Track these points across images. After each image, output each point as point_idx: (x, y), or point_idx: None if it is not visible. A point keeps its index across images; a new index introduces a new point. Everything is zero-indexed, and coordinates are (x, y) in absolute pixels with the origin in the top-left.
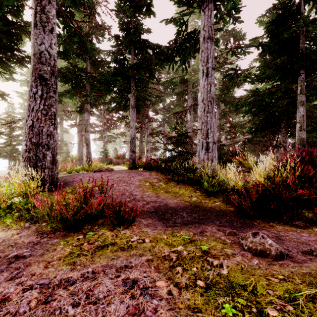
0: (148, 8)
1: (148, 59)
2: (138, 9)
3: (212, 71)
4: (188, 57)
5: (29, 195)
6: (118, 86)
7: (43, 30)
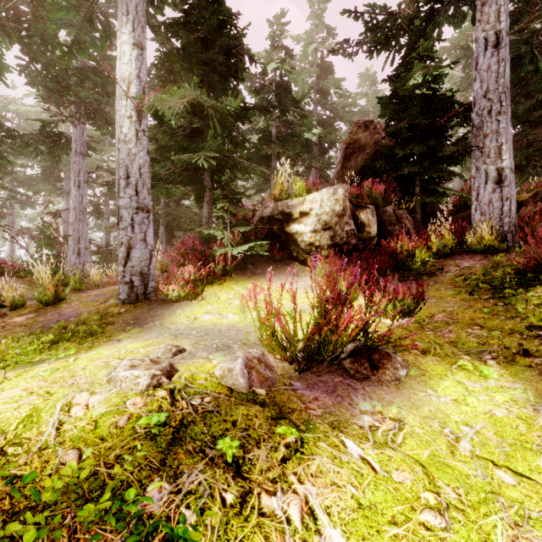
0: None
1: None
2: None
3: (85, 184)
4: (60, 152)
5: None
6: None
7: None
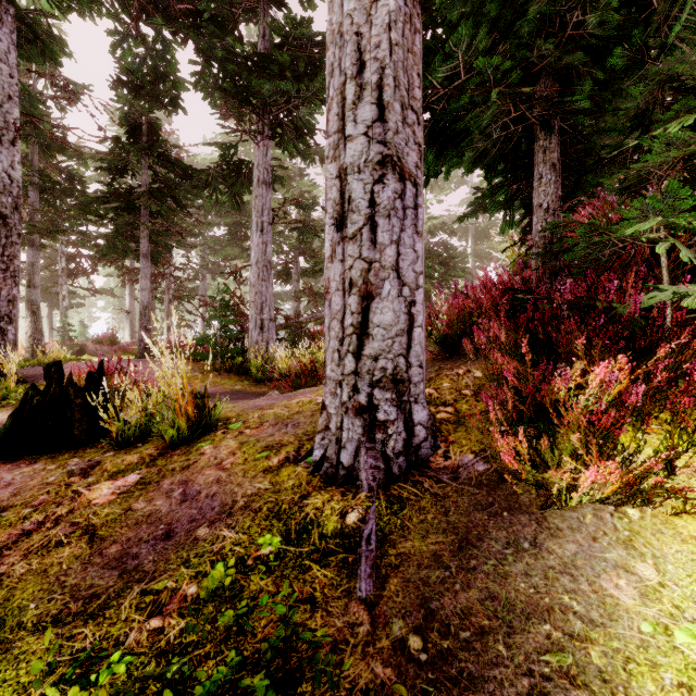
0: (175, 100)
1: (175, 182)
2: (157, 98)
3: (269, 226)
4: (241, 191)
5: (11, 382)
6: (119, 221)
7: (0, 141)
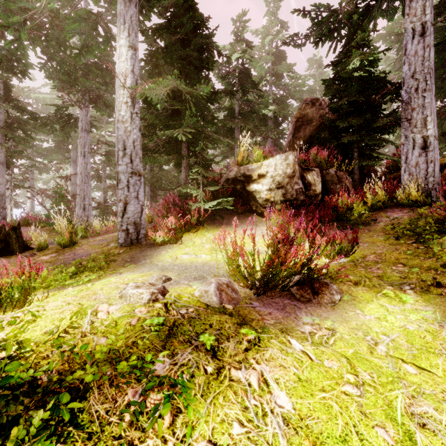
0: (24, 72)
1: (24, 121)
2: (11, 69)
3: (89, 154)
4: (70, 130)
5: None
6: None
7: None
